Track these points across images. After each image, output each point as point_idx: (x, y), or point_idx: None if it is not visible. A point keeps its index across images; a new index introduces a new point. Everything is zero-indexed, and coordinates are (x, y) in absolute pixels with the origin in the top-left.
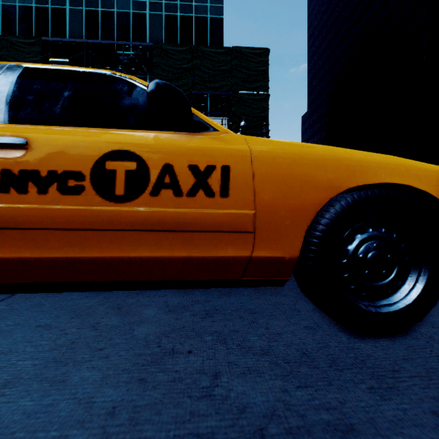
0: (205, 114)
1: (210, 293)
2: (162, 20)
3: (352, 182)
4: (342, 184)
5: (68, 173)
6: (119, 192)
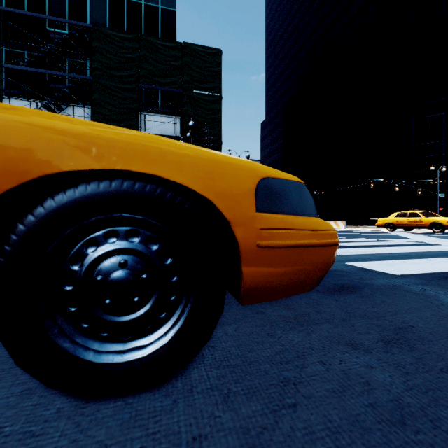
0: (156, 111)
1: None
2: (106, 2)
3: (52, 166)
4: (34, 167)
5: None
6: None
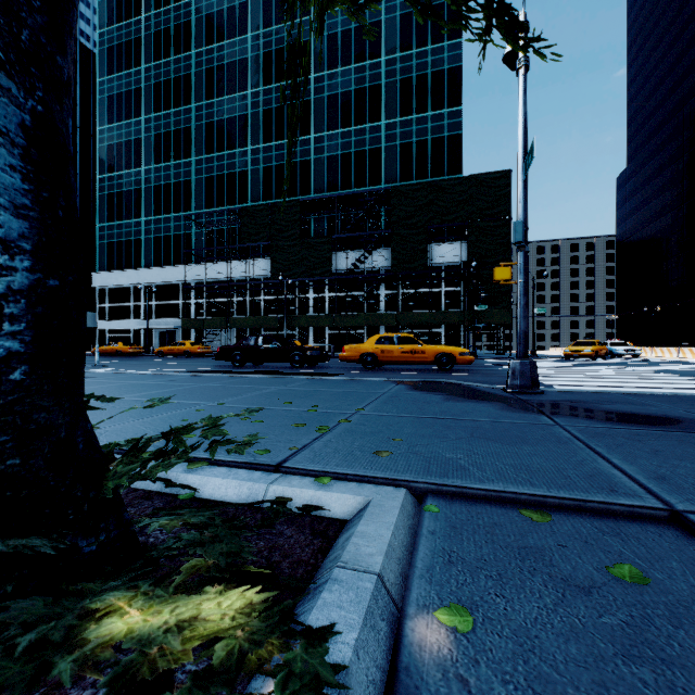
0: (442, 239)
1: (425, 370)
2: (397, 150)
3: (440, 352)
4: (439, 352)
5: (408, 352)
6: (413, 353)
